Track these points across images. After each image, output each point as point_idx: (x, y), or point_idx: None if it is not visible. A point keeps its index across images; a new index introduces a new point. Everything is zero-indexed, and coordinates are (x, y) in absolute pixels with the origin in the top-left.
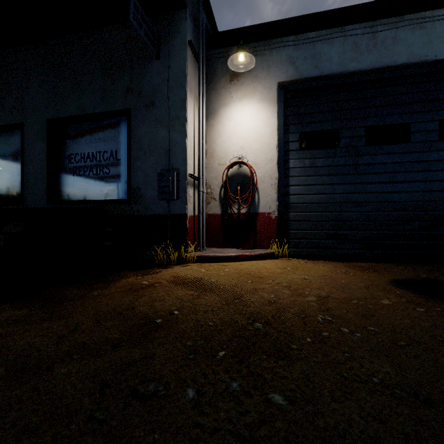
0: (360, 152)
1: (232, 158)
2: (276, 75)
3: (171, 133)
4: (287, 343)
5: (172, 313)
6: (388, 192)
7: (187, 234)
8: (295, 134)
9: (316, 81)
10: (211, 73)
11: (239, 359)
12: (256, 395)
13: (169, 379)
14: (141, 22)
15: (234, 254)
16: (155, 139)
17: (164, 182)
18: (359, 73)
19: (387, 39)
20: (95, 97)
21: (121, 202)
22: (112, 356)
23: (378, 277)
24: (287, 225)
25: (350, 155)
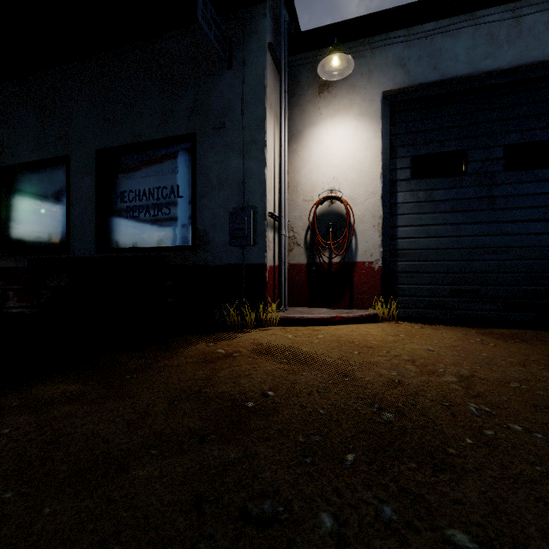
0: (496, 180)
1: (322, 192)
2: (380, 83)
3: (245, 162)
4: (440, 445)
5: (265, 395)
6: (538, 233)
7: (267, 289)
8: (405, 158)
9: (434, 88)
10: (294, 84)
11: (378, 466)
12: (425, 530)
13: (288, 494)
14: (211, 22)
15: (326, 315)
16: (225, 170)
17: (238, 223)
18: (495, 73)
19: (537, 25)
20: (152, 120)
21: (184, 250)
22: (201, 455)
23: (532, 350)
24: (394, 278)
25: (482, 185)
